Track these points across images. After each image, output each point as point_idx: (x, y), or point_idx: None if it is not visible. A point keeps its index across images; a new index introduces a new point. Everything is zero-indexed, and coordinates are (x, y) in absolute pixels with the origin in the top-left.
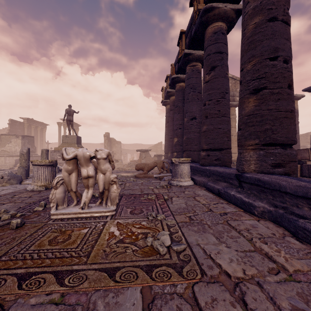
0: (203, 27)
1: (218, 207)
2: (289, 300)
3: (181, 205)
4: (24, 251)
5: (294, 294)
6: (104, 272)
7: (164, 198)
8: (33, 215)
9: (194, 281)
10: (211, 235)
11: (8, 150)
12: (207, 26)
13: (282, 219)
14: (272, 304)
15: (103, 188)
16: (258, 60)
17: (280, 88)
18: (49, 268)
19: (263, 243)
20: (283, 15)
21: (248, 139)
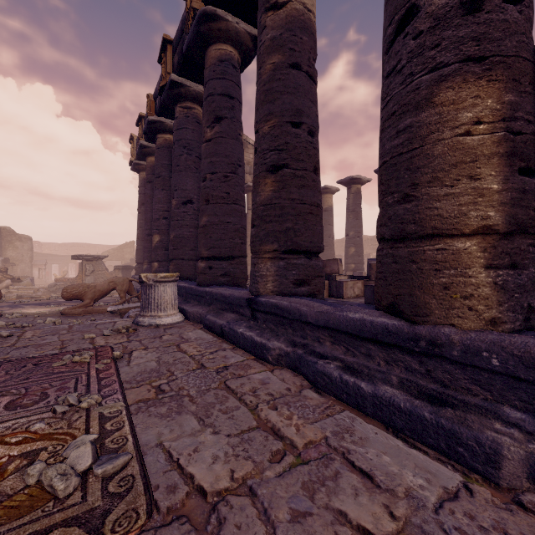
0: (203, 45)
1: (217, 357)
2: (291, 502)
3: (148, 365)
4: None
5: (298, 488)
6: None
7: (113, 355)
8: None
9: None
10: (190, 417)
11: None
12: (208, 44)
13: (301, 363)
14: (264, 523)
15: None
16: (277, 121)
17: (304, 170)
18: None
19: (272, 408)
20: (308, 65)
21: (265, 243)
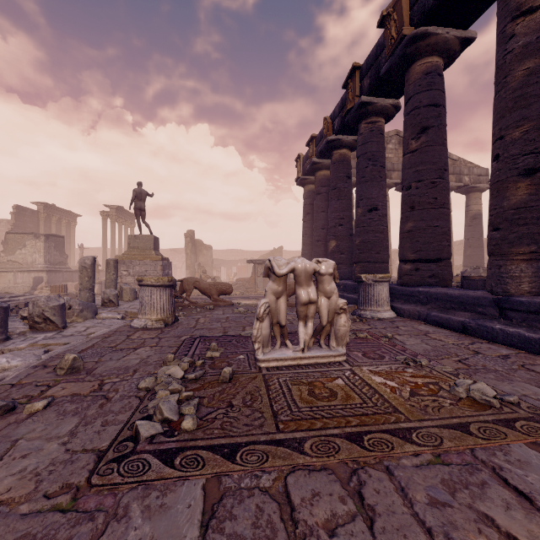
0: (406, 64)
1: (483, 348)
2: None
3: (423, 346)
4: (296, 409)
5: None
6: (453, 430)
7: (386, 336)
8: (219, 362)
9: None
10: (526, 384)
11: (21, 261)
12: (412, 62)
13: None
14: None
15: (327, 320)
16: (533, 124)
17: None
18: (369, 427)
19: None
20: None
21: (517, 245)
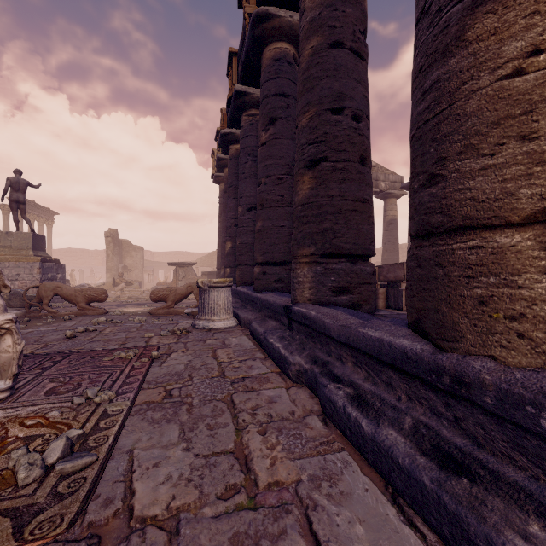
0: (259, 48)
1: (243, 367)
2: None
3: (176, 367)
4: None
5: (226, 538)
6: None
7: (151, 354)
8: None
9: (38, 544)
10: (175, 428)
11: None
12: (264, 46)
13: (317, 384)
14: None
15: None
16: (315, 110)
17: (346, 162)
18: None
19: (261, 433)
20: (352, 40)
21: (302, 246)
